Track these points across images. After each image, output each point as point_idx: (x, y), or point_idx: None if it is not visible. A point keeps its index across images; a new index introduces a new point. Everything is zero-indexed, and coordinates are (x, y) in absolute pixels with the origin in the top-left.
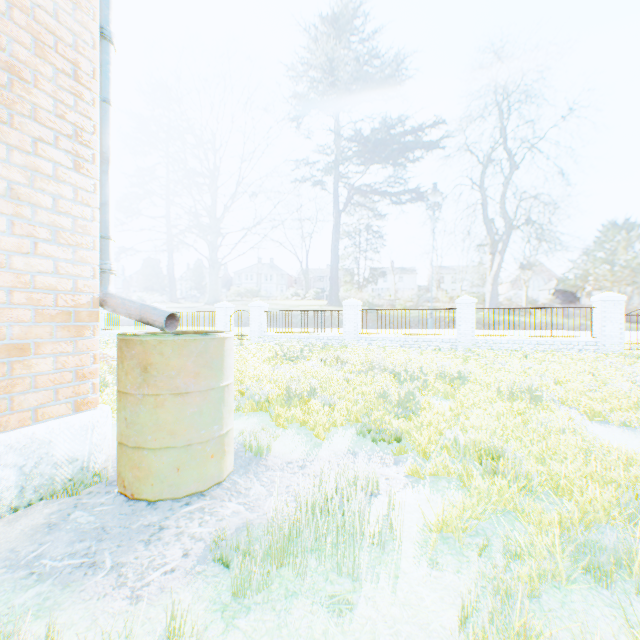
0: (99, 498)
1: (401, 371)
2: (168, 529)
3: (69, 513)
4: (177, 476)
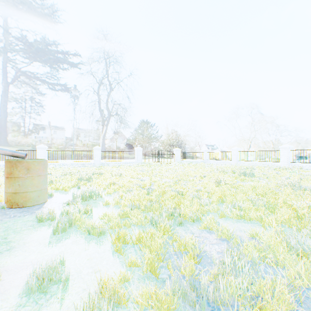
0: (9, 210)
1: (82, 173)
2: (46, 206)
3: (5, 213)
4: (39, 198)
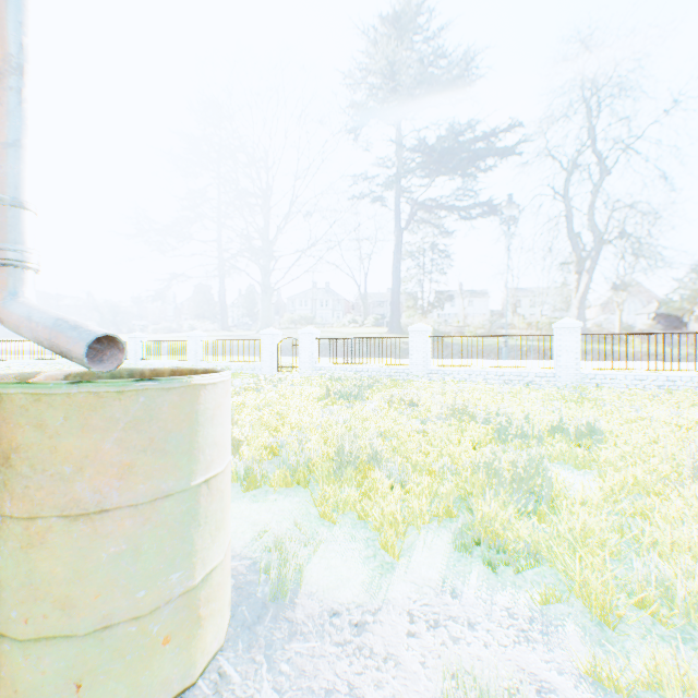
0: None
1: (502, 423)
2: None
3: None
4: None
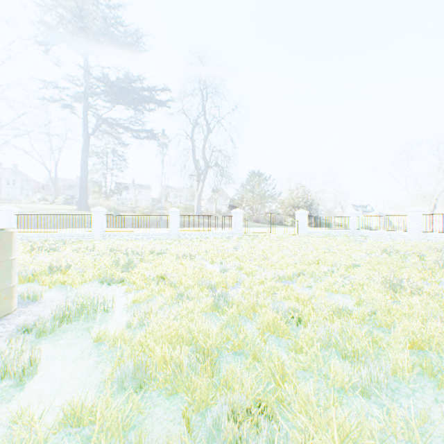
0: None
1: (130, 251)
2: None
3: None
4: None
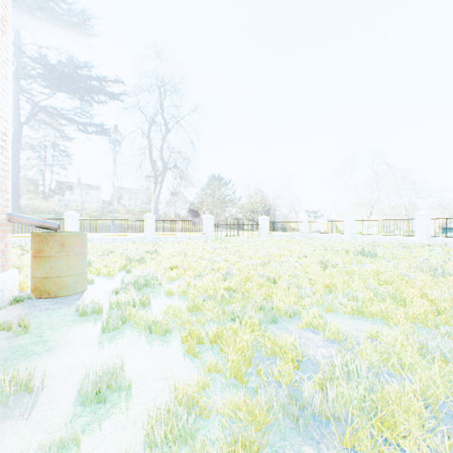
0: (38, 301)
1: (130, 251)
2: (87, 296)
3: (33, 304)
4: (76, 285)
